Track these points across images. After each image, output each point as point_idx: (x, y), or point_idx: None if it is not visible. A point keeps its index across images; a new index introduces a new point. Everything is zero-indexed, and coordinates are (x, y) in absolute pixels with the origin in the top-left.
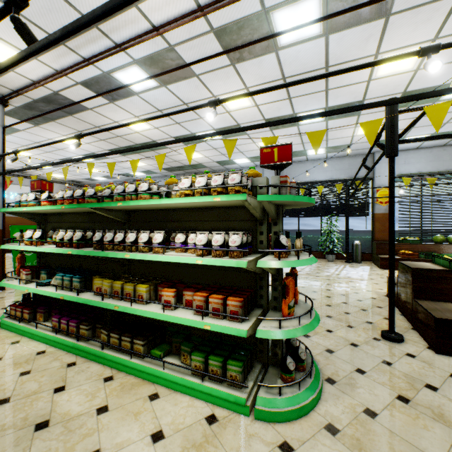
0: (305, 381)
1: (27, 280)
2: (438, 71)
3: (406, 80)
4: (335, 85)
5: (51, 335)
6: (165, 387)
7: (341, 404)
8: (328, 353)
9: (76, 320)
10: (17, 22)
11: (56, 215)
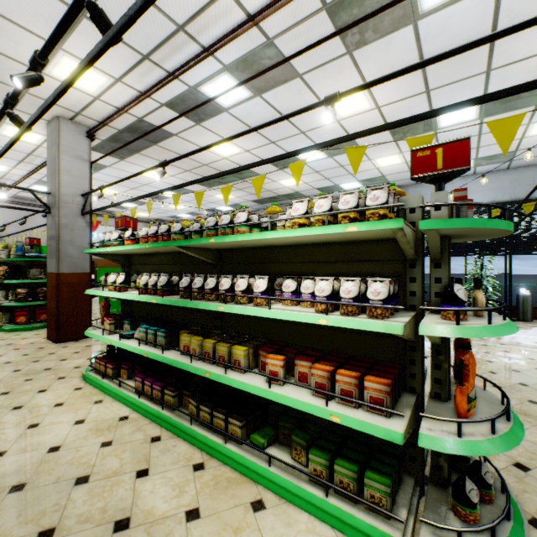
0: (499, 524)
1: (111, 330)
2: None
3: None
4: (504, 61)
5: (134, 398)
6: (272, 492)
7: None
8: (520, 470)
9: (161, 382)
10: (93, 9)
11: (140, 256)
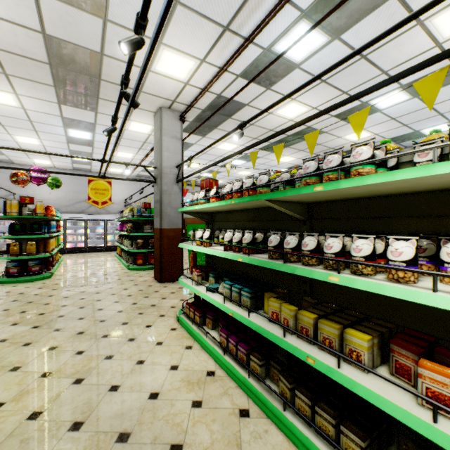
0: None
1: (198, 282)
2: None
3: None
4: None
5: (219, 353)
6: None
7: None
8: None
9: (245, 344)
10: None
11: (221, 214)
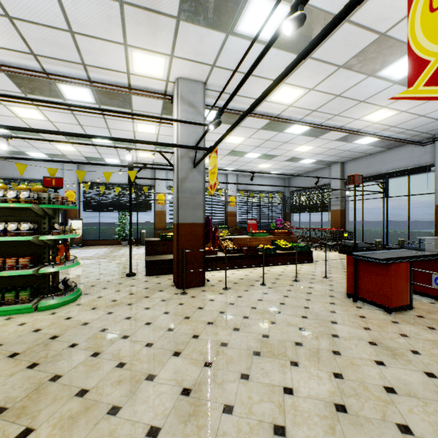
0: (70, 293)
1: None
2: (169, 138)
3: (155, 137)
4: (114, 127)
5: None
6: None
7: (88, 298)
8: (92, 286)
9: None
10: None
11: None
